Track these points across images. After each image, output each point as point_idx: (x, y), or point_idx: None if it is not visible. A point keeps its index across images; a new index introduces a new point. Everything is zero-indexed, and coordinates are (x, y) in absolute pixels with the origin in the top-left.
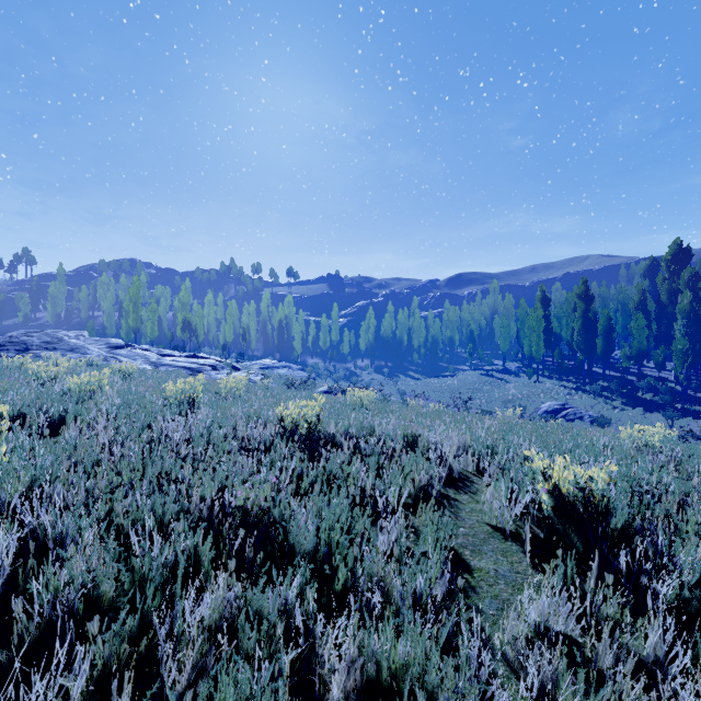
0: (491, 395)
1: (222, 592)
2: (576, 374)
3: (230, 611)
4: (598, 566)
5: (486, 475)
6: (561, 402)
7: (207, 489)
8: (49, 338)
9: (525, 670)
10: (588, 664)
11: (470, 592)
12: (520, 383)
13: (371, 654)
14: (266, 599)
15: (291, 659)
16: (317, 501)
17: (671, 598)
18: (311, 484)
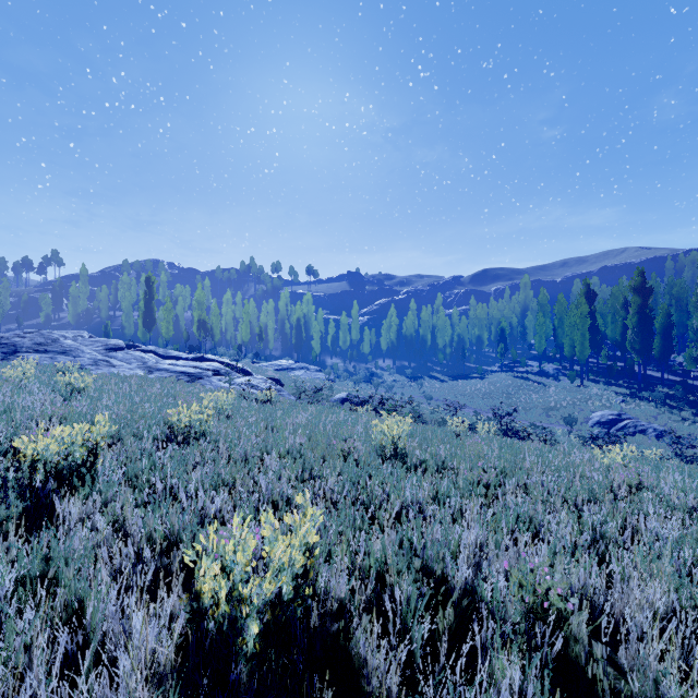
0: (528, 401)
1: None
2: (626, 377)
3: None
4: None
5: None
6: (615, 411)
7: None
8: (43, 340)
9: None
10: None
11: None
12: (561, 388)
13: None
14: None
15: None
16: None
17: None
18: None
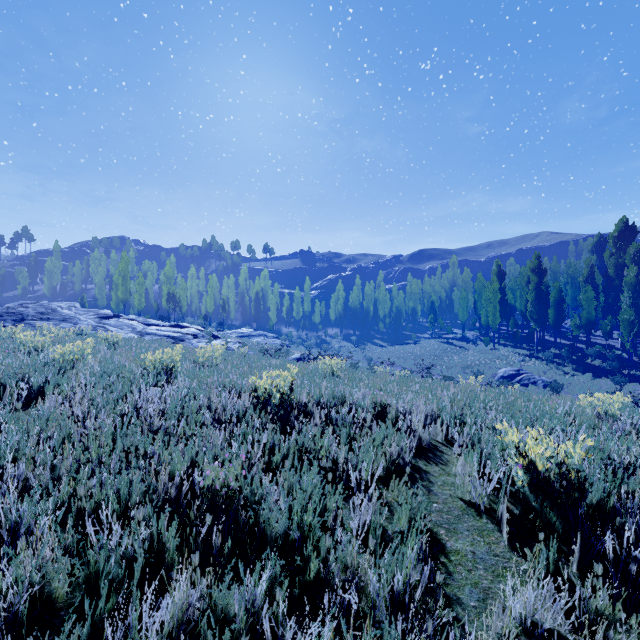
0: (451, 362)
1: (185, 588)
2: (529, 341)
3: (193, 609)
4: (580, 549)
5: (456, 446)
6: (516, 368)
7: (177, 465)
8: (44, 309)
9: None
10: None
11: (448, 578)
12: (478, 351)
13: None
14: (232, 597)
15: None
16: (288, 478)
17: None
18: (283, 457)
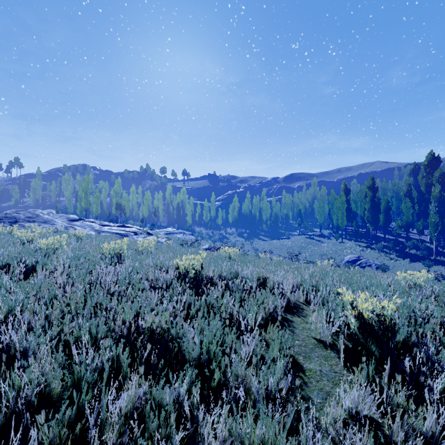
0: (312, 251)
1: (135, 388)
2: (367, 237)
3: (140, 402)
4: (390, 368)
5: (312, 305)
6: (357, 255)
7: (127, 315)
8: (30, 215)
9: (343, 444)
10: (386, 438)
11: (304, 386)
12: (331, 243)
13: (237, 435)
14: (165, 393)
15: (182, 436)
16: (200, 323)
17: (440, 390)
18: (197, 311)
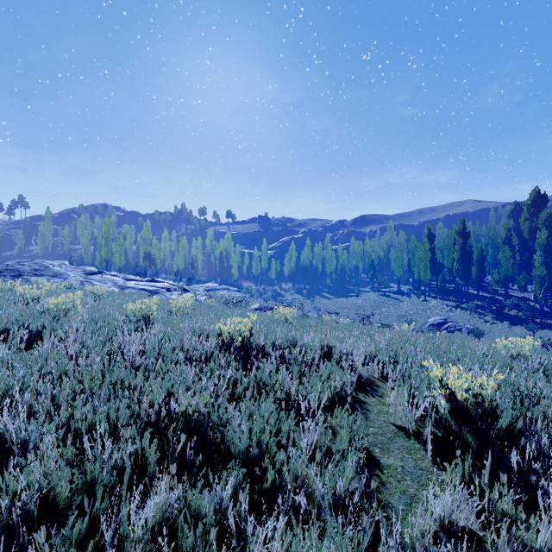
0: (388, 312)
1: (165, 492)
2: (456, 294)
3: (171, 510)
4: (491, 464)
5: (390, 381)
6: (444, 317)
7: (156, 395)
8: (38, 267)
9: None
10: None
11: (381, 487)
12: (411, 302)
13: None
14: (203, 499)
15: None
16: (249, 406)
17: None
18: (244, 390)
